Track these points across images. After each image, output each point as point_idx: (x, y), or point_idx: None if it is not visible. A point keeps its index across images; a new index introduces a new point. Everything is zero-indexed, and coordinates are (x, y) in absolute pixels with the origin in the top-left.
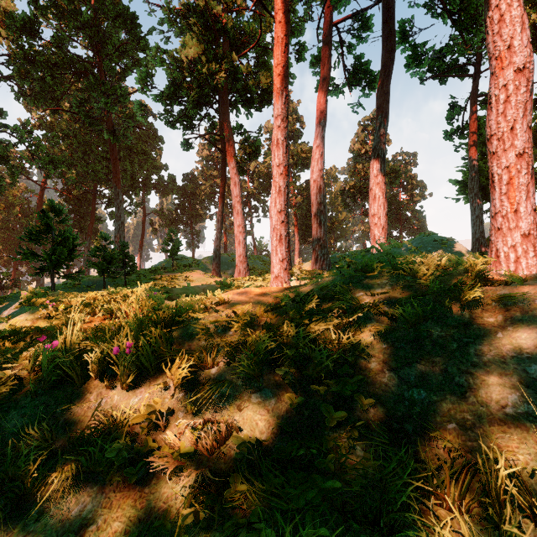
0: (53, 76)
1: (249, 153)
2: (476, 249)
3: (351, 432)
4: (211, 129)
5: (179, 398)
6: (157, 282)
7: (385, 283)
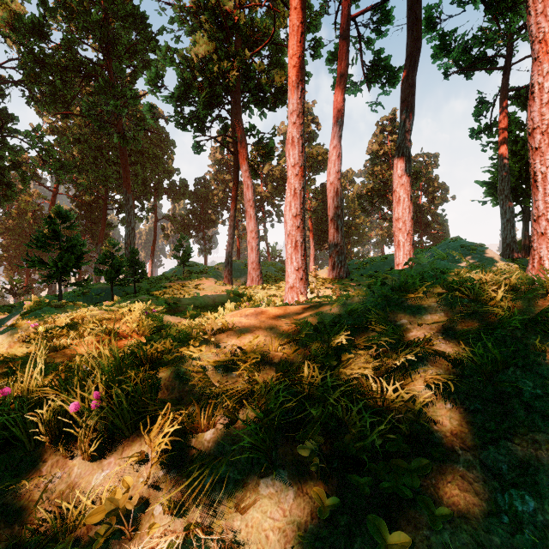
0: (63, 80)
1: (262, 155)
2: (506, 255)
3: None
4: (223, 131)
5: (159, 478)
6: (166, 290)
7: (435, 307)
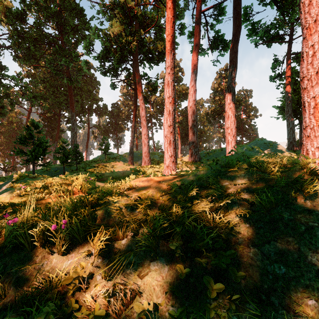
0: (34, 46)
1: (151, 90)
2: (290, 148)
3: (229, 305)
4: (128, 76)
5: (98, 263)
6: (95, 168)
7: (243, 176)
